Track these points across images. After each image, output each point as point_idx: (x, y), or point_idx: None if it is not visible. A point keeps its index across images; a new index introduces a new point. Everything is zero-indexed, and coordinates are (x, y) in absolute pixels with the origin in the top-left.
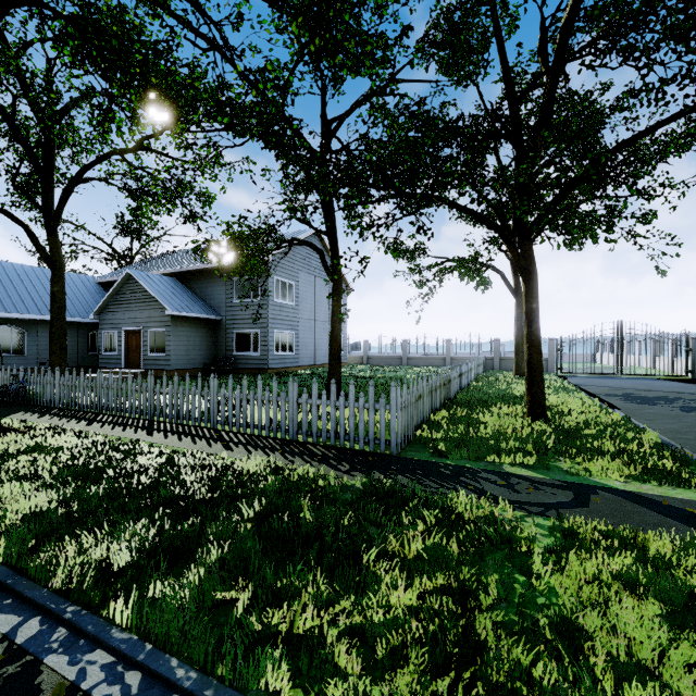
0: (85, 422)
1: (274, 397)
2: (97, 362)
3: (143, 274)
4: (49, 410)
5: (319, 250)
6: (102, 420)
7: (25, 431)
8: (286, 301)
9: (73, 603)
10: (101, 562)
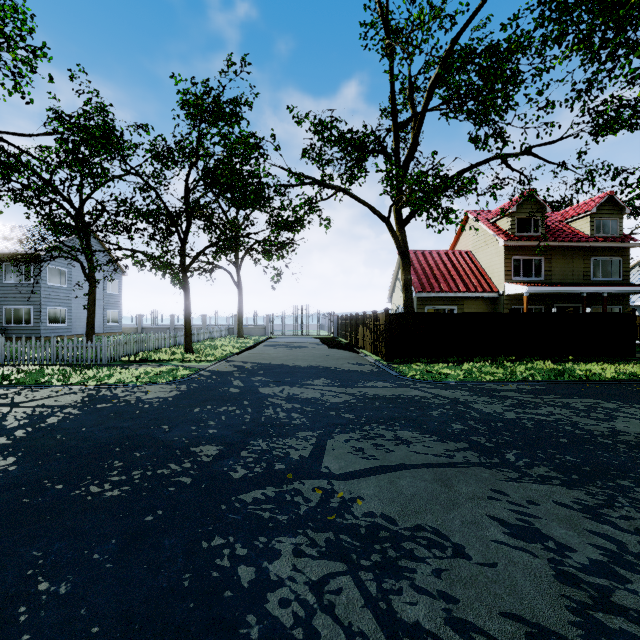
0: None
1: (43, 345)
2: None
3: None
4: None
5: (80, 262)
6: None
7: None
8: (59, 284)
9: None
10: None
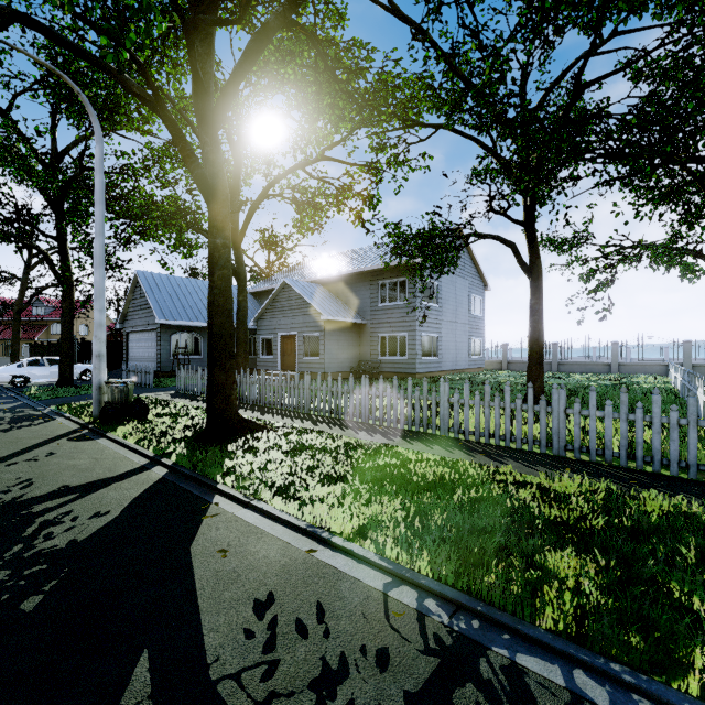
0: (308, 422)
1: (530, 406)
2: (252, 365)
3: (296, 282)
4: (261, 408)
5: (510, 243)
6: (321, 420)
7: (271, 428)
8: (431, 303)
9: (606, 657)
10: (608, 608)
